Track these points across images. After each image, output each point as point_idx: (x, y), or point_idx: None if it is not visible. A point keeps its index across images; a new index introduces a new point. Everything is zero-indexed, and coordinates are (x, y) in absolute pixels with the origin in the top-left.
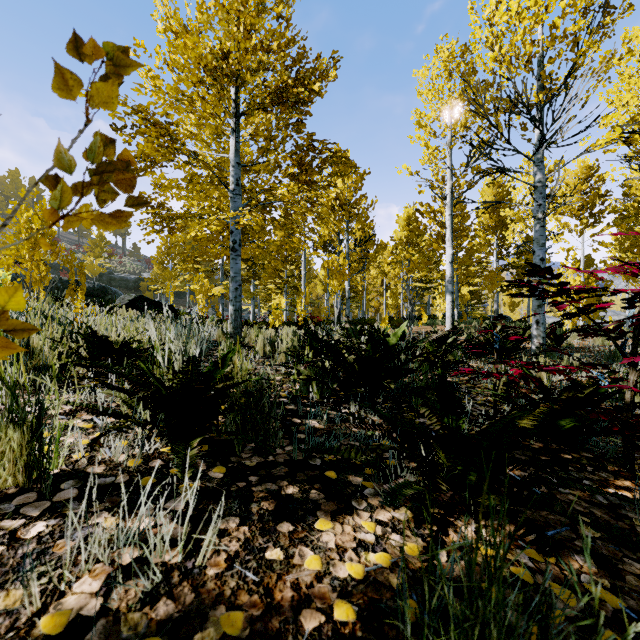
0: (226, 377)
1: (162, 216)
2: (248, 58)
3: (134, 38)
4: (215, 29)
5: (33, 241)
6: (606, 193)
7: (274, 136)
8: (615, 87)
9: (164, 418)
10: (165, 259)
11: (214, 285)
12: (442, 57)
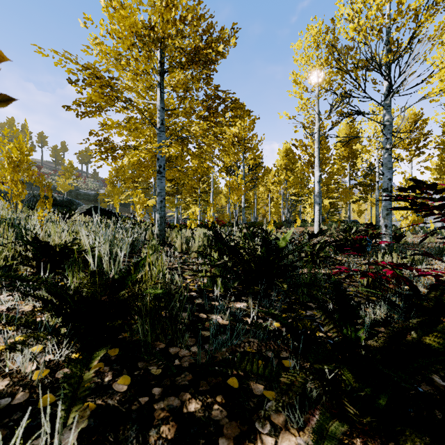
0: (140, 281)
1: (106, 147)
2: (169, 27)
3: (84, 13)
4: (143, 3)
5: (13, 166)
6: (428, 132)
7: (189, 87)
8: (438, 54)
9: (72, 328)
10: (115, 180)
11: (150, 198)
12: (312, 33)
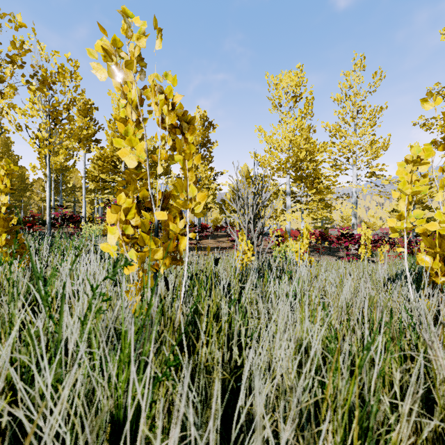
0: None
1: None
2: None
3: None
4: None
5: None
6: None
7: None
8: None
9: None
10: None
11: None
12: None
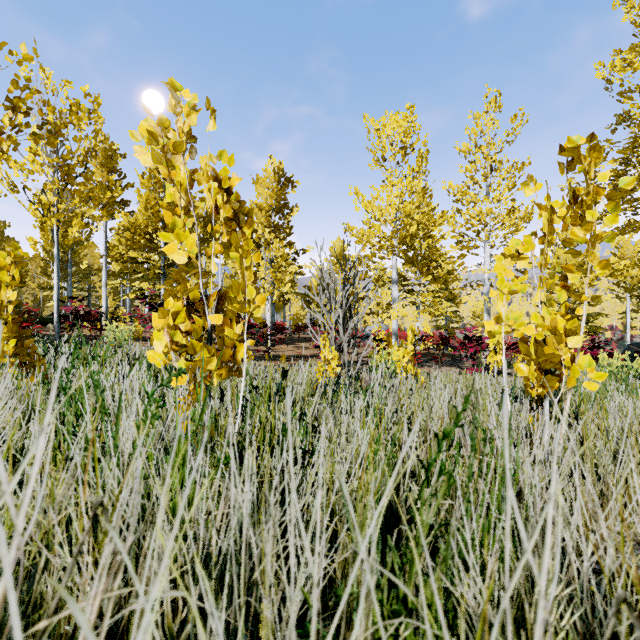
0: None
1: None
2: None
3: None
4: None
5: None
6: None
7: None
8: None
9: None
10: None
11: None
12: None
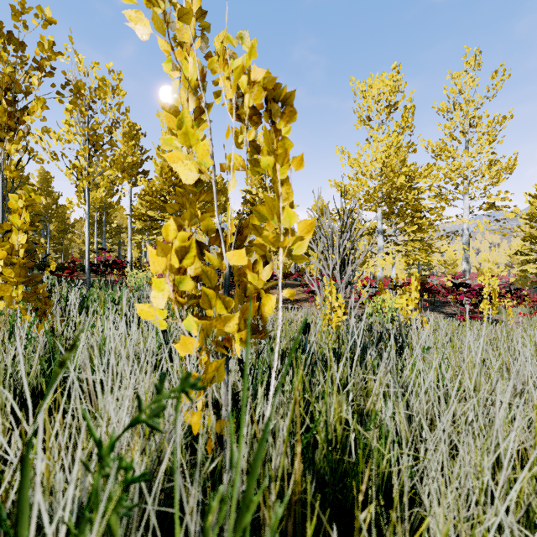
0: None
1: None
2: None
3: None
4: None
5: None
6: None
7: None
8: None
9: None
10: None
11: None
12: None
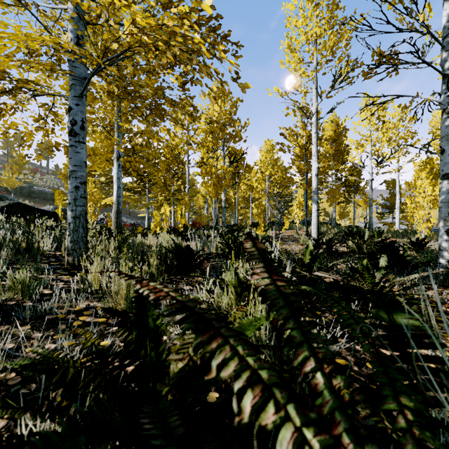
0: None
1: None
2: None
3: None
4: None
5: None
6: (415, 131)
7: None
8: None
9: None
10: None
11: None
12: None
